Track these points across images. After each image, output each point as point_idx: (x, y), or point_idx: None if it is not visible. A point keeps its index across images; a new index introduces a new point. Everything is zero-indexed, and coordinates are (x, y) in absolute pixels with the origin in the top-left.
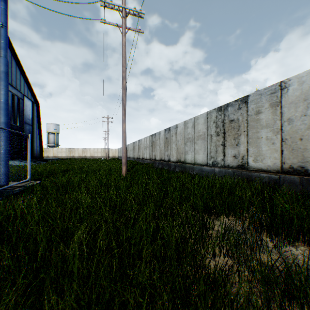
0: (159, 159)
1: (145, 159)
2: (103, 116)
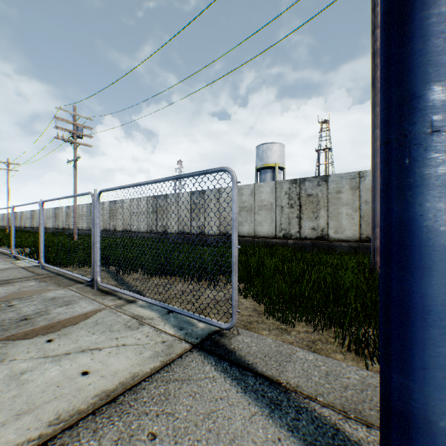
0: (37, 227)
1: (28, 227)
2: None
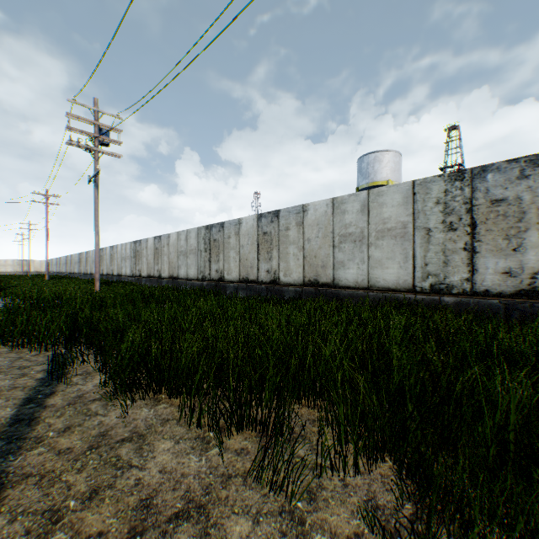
0: (84, 272)
1: (76, 273)
2: (23, 223)
